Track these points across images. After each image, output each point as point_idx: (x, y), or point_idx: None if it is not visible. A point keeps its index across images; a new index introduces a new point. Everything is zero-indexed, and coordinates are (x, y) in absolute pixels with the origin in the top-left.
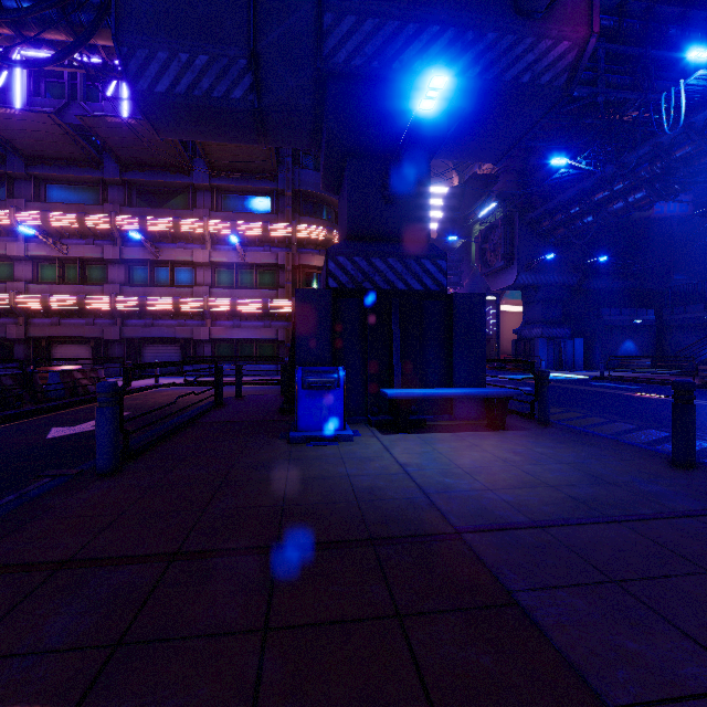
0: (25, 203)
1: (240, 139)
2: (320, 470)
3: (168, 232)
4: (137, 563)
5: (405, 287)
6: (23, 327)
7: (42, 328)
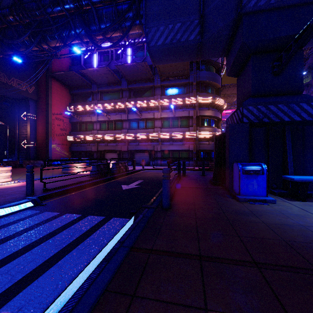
0: (97, 102)
1: (188, 59)
2: (278, 219)
3: (144, 107)
4: (239, 265)
5: (289, 119)
6: (96, 147)
7: (102, 147)
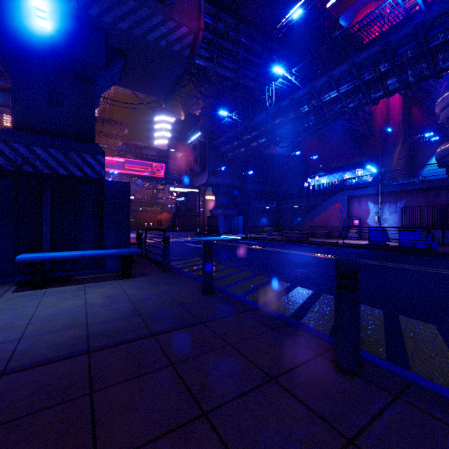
0: None
1: None
2: None
3: None
4: None
5: (67, 173)
6: None
7: None
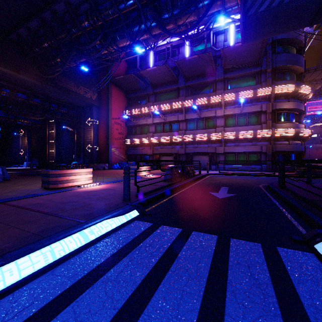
0: (153, 103)
1: (295, 27)
2: None
3: (204, 104)
4: None
5: None
6: (152, 150)
7: (158, 150)
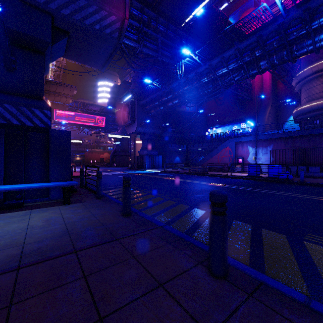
0: None
1: None
2: None
3: None
4: None
5: (19, 123)
6: None
7: None
